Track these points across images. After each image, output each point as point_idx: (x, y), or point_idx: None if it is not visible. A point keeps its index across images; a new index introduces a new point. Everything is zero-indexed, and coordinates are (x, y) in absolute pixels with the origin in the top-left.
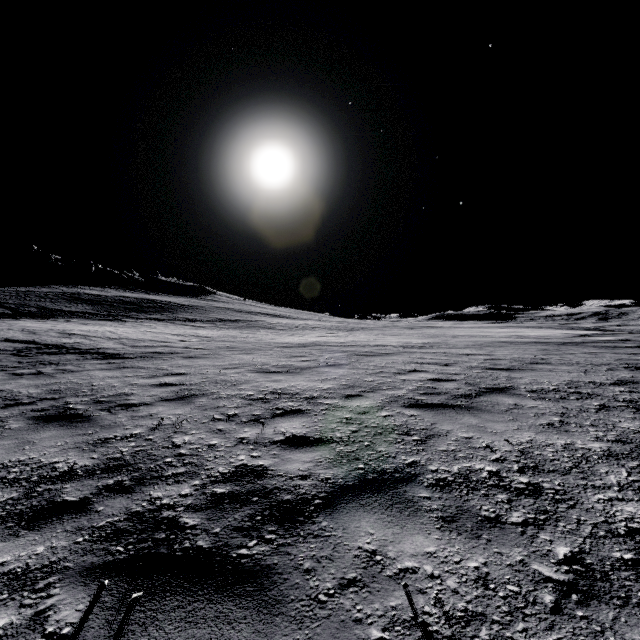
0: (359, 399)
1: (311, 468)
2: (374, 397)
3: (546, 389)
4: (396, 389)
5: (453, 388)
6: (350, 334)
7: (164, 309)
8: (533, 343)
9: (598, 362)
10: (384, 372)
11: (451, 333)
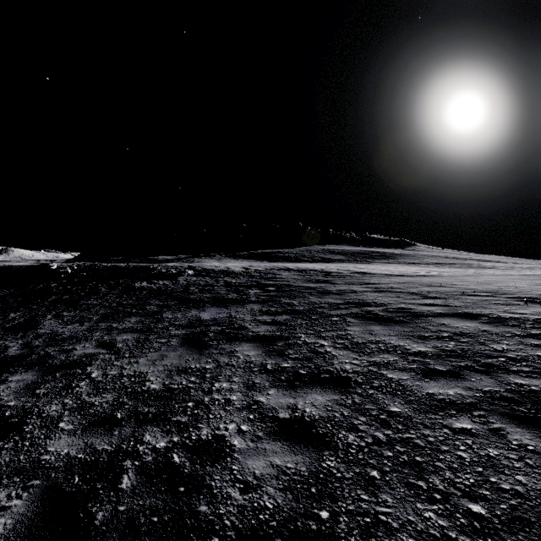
0: None
1: None
2: None
3: None
4: None
5: None
6: None
7: (387, 257)
8: None
9: None
10: None
11: None
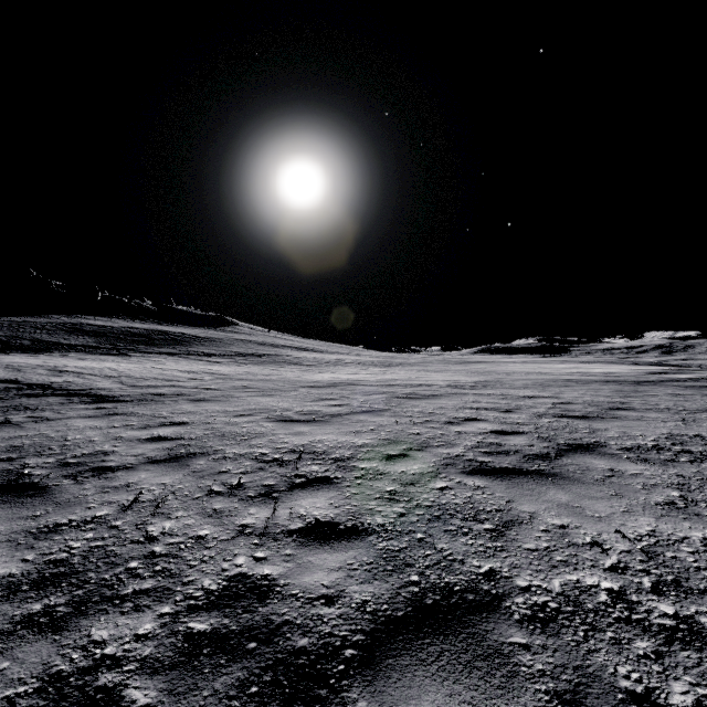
0: (404, 461)
1: (340, 582)
2: (424, 458)
3: (644, 446)
4: (451, 446)
5: (524, 444)
6: (388, 371)
7: (177, 342)
8: (603, 382)
9: (692, 407)
10: (433, 421)
11: (504, 369)
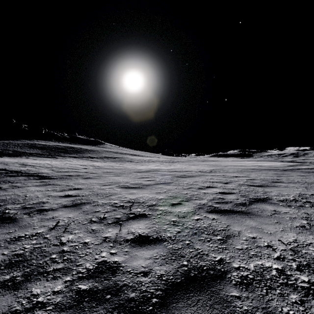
0: (180, 206)
1: (150, 265)
2: (189, 205)
3: (289, 199)
4: (201, 199)
5: (234, 198)
6: (172, 164)
7: (78, 152)
8: (268, 170)
9: (309, 181)
10: (192, 188)
11: (224, 164)
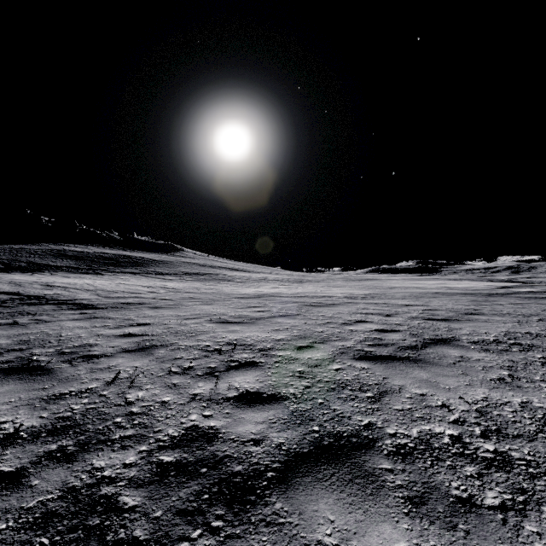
0: (310, 351)
1: (264, 430)
2: (325, 348)
3: (487, 340)
4: (345, 340)
5: (399, 339)
6: (299, 286)
7: (138, 264)
8: (462, 294)
9: (527, 313)
10: (332, 322)
11: (388, 285)
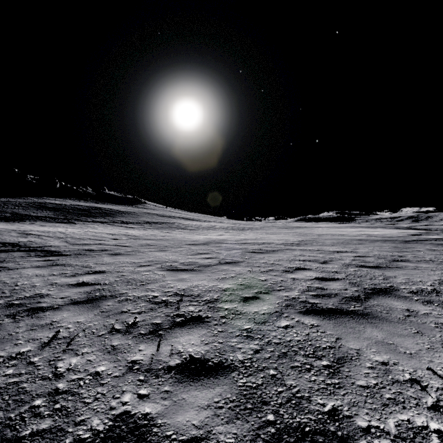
0: (256, 303)
1: (208, 421)
2: (270, 300)
3: (425, 290)
4: (289, 290)
5: (340, 289)
6: (242, 233)
7: (107, 214)
8: (382, 241)
9: None
10: (274, 270)
11: (316, 232)
